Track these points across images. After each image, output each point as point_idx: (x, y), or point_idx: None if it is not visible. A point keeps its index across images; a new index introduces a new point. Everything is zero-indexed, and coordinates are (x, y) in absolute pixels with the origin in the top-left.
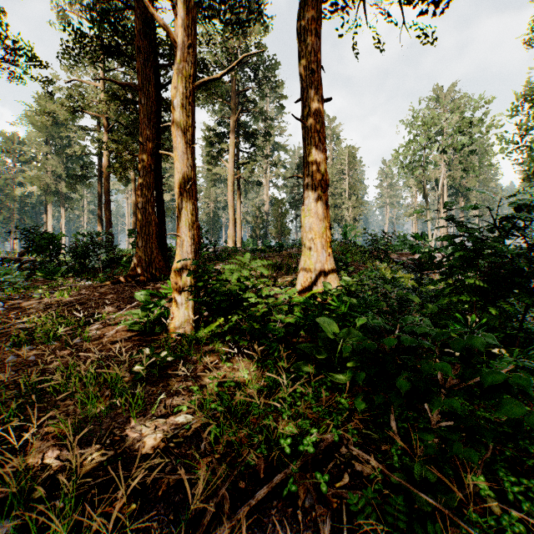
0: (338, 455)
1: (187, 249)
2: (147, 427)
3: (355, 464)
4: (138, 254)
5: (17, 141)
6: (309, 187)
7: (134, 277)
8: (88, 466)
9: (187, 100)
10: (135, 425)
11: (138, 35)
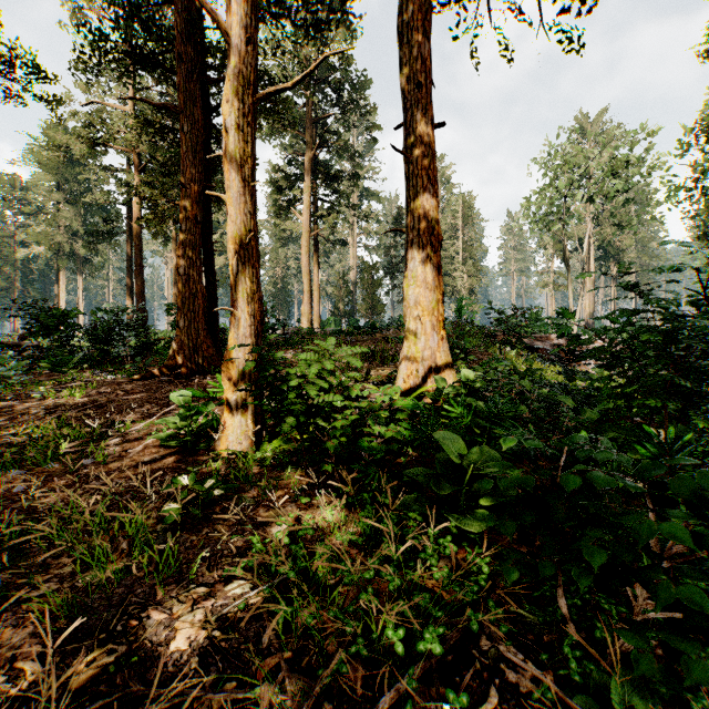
0: (477, 652)
1: (244, 331)
2: (180, 603)
3: (506, 669)
4: (178, 337)
5: (20, 186)
6: (415, 245)
7: (174, 369)
8: (83, 674)
9: (244, 119)
10: (163, 600)
11: (179, 37)
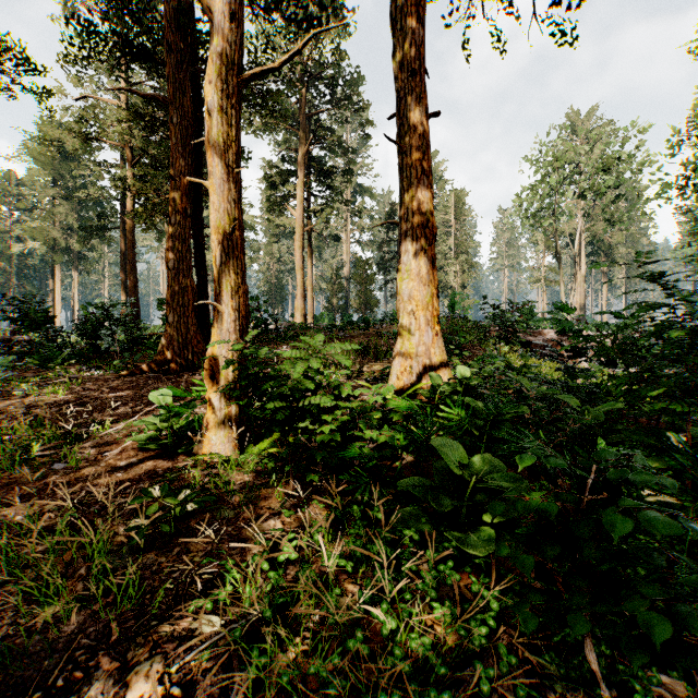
0: None
1: (228, 327)
2: (137, 646)
3: None
4: (167, 332)
5: (15, 182)
6: (409, 238)
7: (163, 365)
8: None
9: (228, 100)
10: (117, 642)
11: (169, 27)
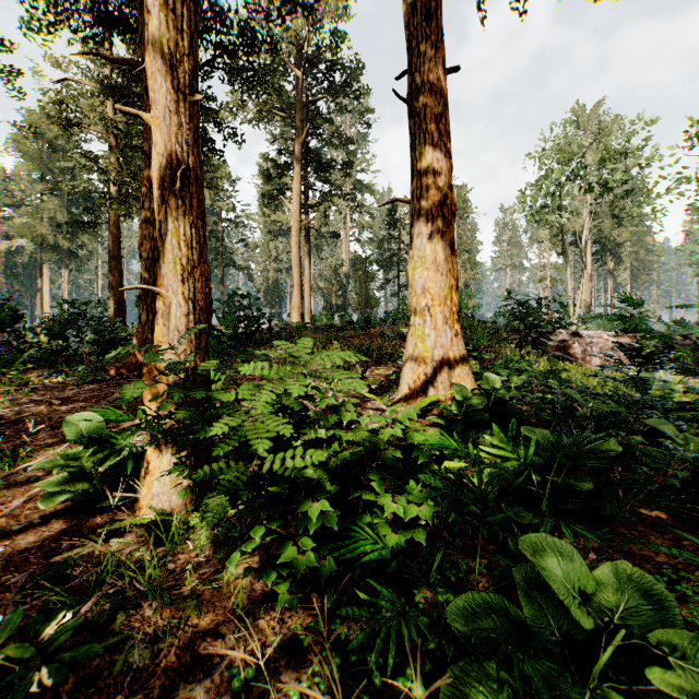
0: None
1: (177, 323)
2: None
3: None
4: (140, 332)
5: (3, 177)
6: (423, 217)
7: (134, 370)
8: None
9: None
10: None
11: None
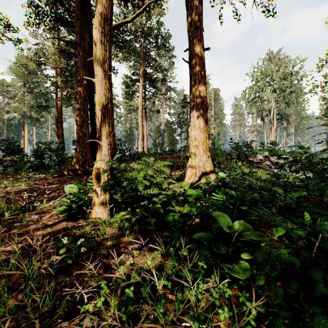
0: None
1: (105, 153)
2: None
3: None
4: (76, 156)
5: (6, 85)
6: (194, 109)
7: (74, 172)
8: None
9: (105, 37)
10: None
11: (77, 7)
